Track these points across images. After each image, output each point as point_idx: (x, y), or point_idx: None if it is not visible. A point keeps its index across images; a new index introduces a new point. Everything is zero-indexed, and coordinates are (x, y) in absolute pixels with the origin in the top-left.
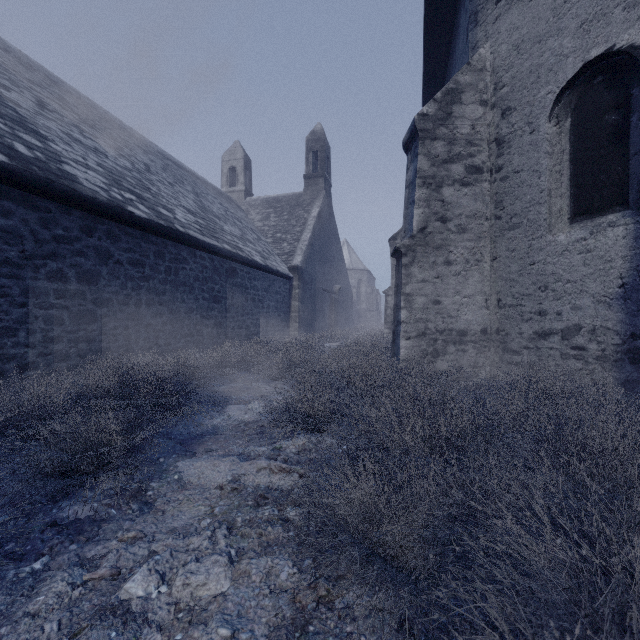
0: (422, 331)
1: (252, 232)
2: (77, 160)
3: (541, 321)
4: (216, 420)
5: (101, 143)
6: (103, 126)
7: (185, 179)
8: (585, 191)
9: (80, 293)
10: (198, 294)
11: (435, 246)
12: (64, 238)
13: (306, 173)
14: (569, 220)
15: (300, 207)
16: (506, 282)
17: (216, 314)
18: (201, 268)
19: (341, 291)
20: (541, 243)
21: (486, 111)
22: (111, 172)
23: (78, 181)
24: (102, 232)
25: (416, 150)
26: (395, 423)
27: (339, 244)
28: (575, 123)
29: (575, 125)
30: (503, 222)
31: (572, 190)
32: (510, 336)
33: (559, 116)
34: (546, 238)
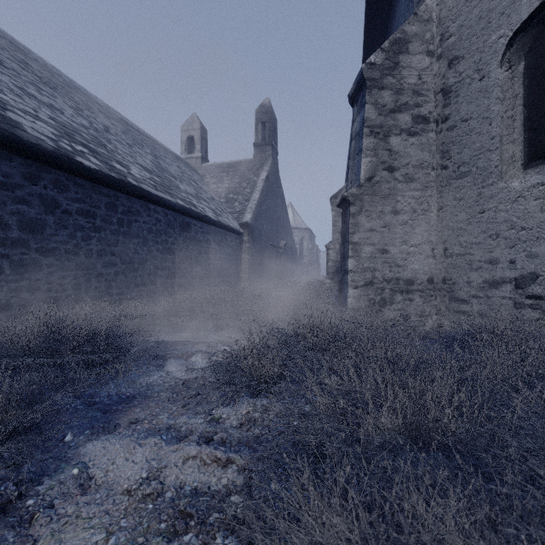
0: (369, 280)
1: (207, 192)
2: (26, 110)
3: (492, 270)
4: (153, 377)
5: (59, 102)
6: (66, 90)
7: (145, 143)
8: (541, 135)
9: (23, 241)
10: (152, 246)
11: (382, 195)
12: (4, 184)
13: (255, 141)
14: (523, 166)
15: (250, 171)
16: (453, 231)
17: (170, 265)
18: (155, 221)
19: (286, 246)
20: (492, 190)
21: (432, 61)
22: (64, 126)
23: (21, 128)
24: (48, 181)
25: (363, 100)
26: (370, 403)
27: (285, 205)
28: (529, 66)
29: (529, 68)
30: (450, 171)
31: (526, 135)
32: (457, 285)
33: (511, 60)
34: (498, 185)
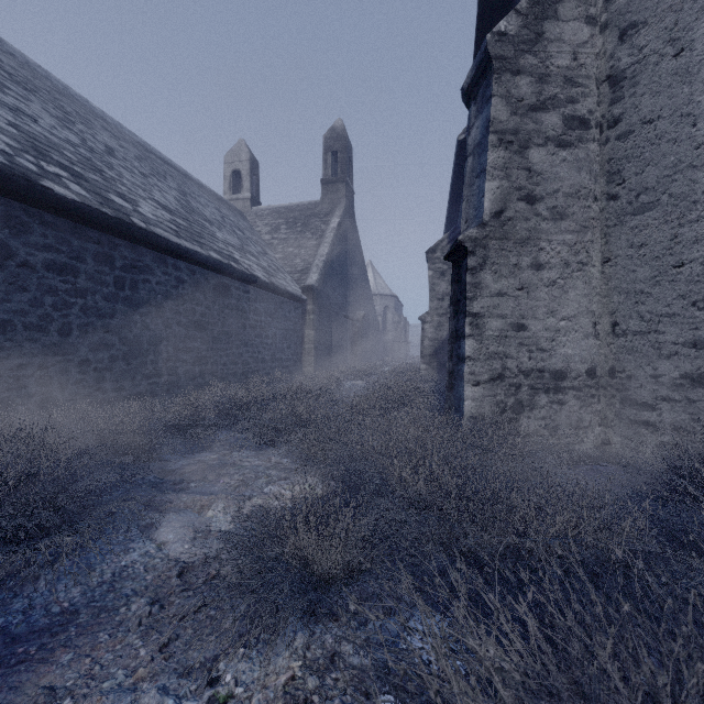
0: (498, 372)
1: (257, 244)
2: None
3: (697, 357)
4: (129, 556)
5: (34, 107)
6: (53, 97)
7: (170, 175)
8: None
9: None
10: (170, 318)
11: (517, 240)
12: None
13: (324, 177)
14: None
15: (317, 217)
16: (628, 296)
17: (199, 345)
18: (175, 282)
19: (365, 318)
20: (697, 230)
21: (594, 33)
22: (34, 138)
23: None
24: None
25: (487, 91)
26: None
27: (363, 263)
28: None
29: None
30: (622, 203)
31: None
32: (636, 380)
33: None
34: None
